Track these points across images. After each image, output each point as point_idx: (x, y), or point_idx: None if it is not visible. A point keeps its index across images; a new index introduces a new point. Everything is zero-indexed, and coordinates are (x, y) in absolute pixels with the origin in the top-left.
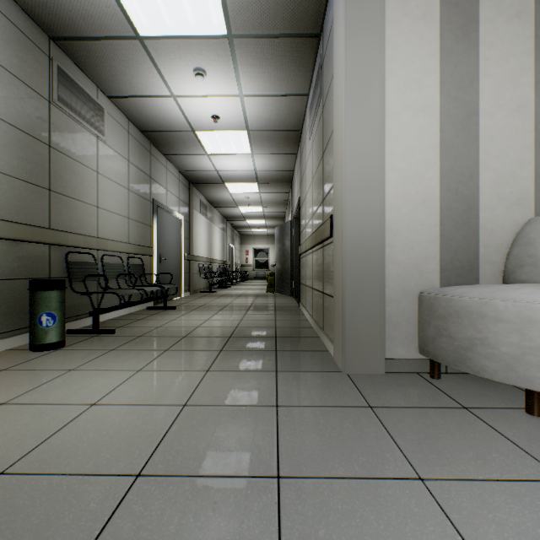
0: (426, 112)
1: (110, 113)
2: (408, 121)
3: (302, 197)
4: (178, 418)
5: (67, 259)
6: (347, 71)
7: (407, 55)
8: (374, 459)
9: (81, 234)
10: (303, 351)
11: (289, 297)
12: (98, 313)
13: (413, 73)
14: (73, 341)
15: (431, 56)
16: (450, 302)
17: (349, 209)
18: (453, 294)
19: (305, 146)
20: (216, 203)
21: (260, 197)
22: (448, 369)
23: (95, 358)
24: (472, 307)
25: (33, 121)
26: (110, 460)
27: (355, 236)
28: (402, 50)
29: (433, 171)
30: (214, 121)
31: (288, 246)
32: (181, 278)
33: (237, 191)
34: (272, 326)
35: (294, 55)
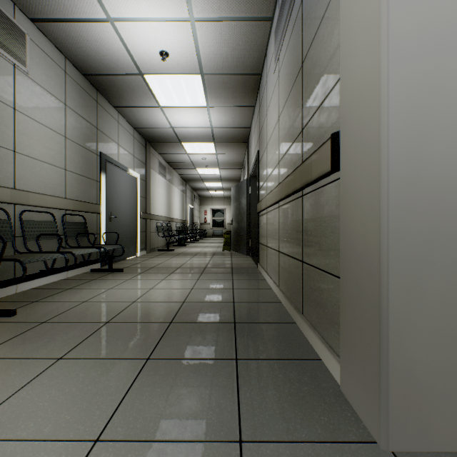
0: None
1: (36, 42)
2: None
3: (262, 148)
4: None
5: None
6: None
7: None
8: None
9: None
10: (280, 360)
11: (246, 256)
12: None
13: None
14: None
15: None
16: None
17: (397, 100)
18: None
19: (266, 88)
20: (175, 165)
21: (216, 158)
22: None
23: None
24: None
25: None
26: None
27: (410, 157)
28: None
29: None
30: (163, 59)
31: (244, 205)
32: (137, 236)
33: (194, 151)
34: (229, 299)
35: None
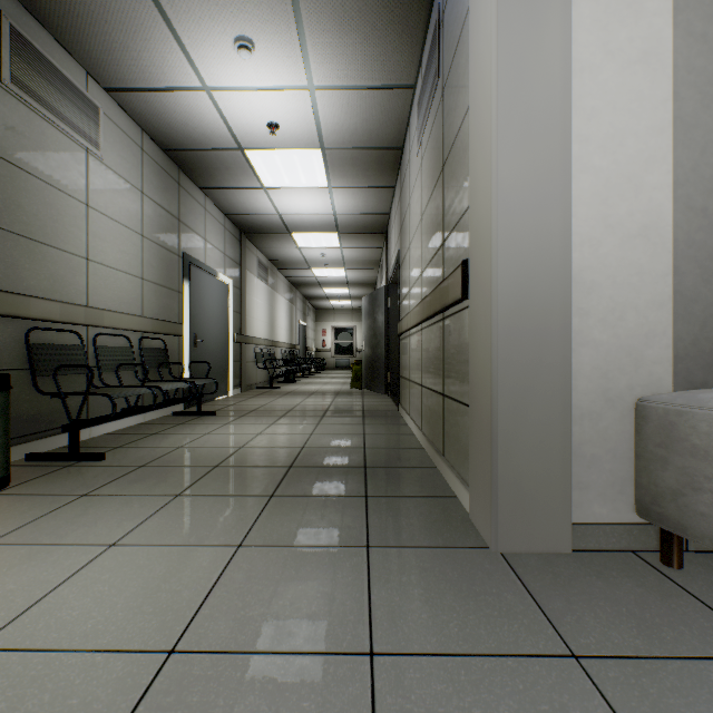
0: (648, 63)
1: (111, 116)
2: (614, 79)
3: (403, 247)
4: (144, 700)
5: (27, 340)
6: None
7: None
8: None
9: (55, 300)
10: (413, 497)
11: (383, 396)
12: (76, 427)
13: None
14: (28, 475)
15: None
16: None
17: (505, 244)
18: None
19: (408, 170)
20: (280, 264)
21: (341, 254)
22: (690, 545)
23: (46, 513)
24: None
25: None
26: None
27: (516, 294)
28: None
29: (660, 173)
30: (271, 132)
31: (381, 323)
32: (228, 368)
33: (309, 245)
34: (358, 445)
35: (394, 12)
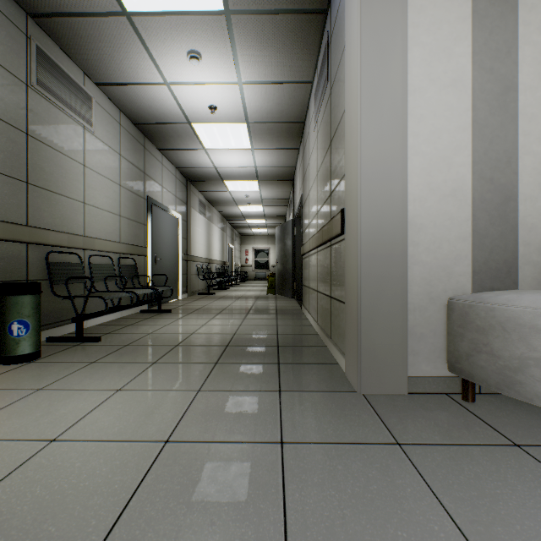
0: (456, 87)
1: (99, 102)
2: (435, 97)
3: (305, 193)
4: (156, 462)
5: (47, 259)
6: (363, 38)
7: (433, 19)
8: (418, 535)
9: (64, 232)
10: (309, 364)
11: (291, 299)
12: (81, 319)
13: (440, 41)
14: (52, 351)
15: (462, 21)
16: (492, 312)
17: (366, 201)
18: (495, 302)
19: (308, 138)
20: (215, 202)
21: (260, 195)
22: (482, 389)
23: (71, 373)
24: (522, 319)
25: (6, 106)
26: (53, 537)
27: (373, 232)
28: (427, 13)
29: (464, 156)
30: (211, 112)
31: (289, 246)
32: (178, 279)
33: (236, 189)
34: (273, 332)
35: (297, 35)
